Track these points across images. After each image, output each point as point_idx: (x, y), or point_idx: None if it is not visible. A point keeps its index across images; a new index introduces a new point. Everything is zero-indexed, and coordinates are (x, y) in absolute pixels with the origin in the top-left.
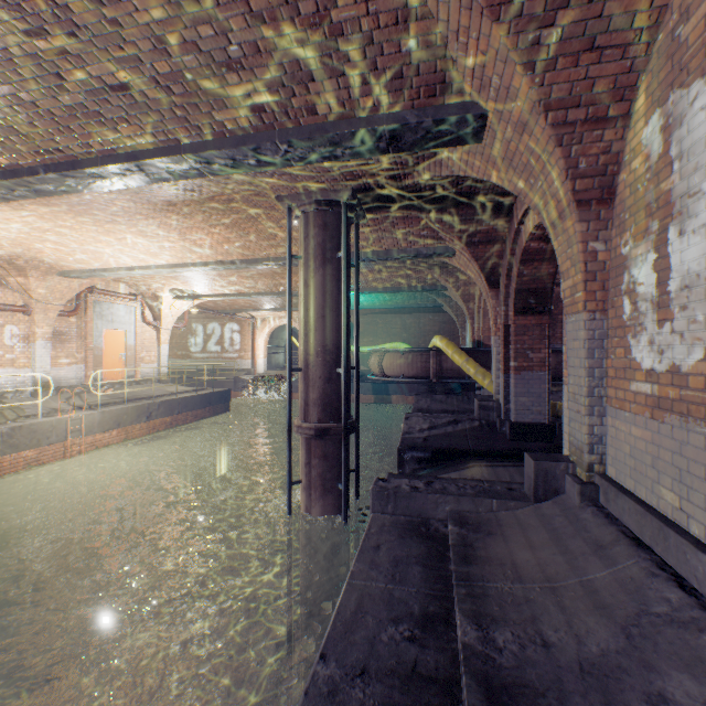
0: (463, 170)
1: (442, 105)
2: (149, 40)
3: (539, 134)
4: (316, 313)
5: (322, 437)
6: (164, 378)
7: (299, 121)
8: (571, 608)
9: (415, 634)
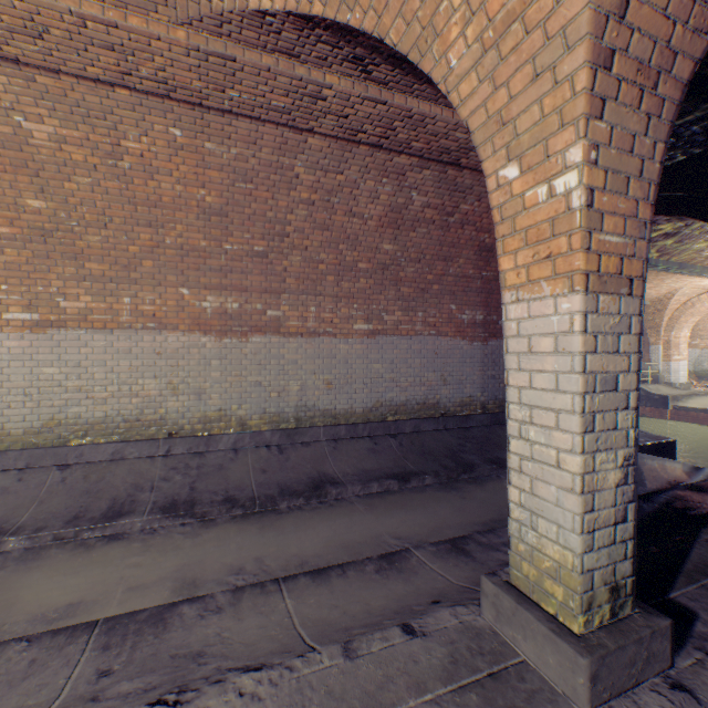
0: None
1: None
2: None
3: None
4: None
5: None
6: None
7: None
8: None
9: None
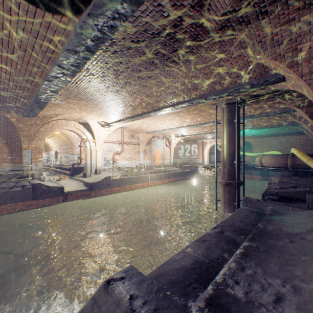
0: (284, 87)
1: (266, 76)
2: (180, 83)
3: (302, 82)
4: (225, 142)
5: (228, 185)
6: (172, 165)
7: (218, 89)
8: (296, 227)
9: (245, 225)
